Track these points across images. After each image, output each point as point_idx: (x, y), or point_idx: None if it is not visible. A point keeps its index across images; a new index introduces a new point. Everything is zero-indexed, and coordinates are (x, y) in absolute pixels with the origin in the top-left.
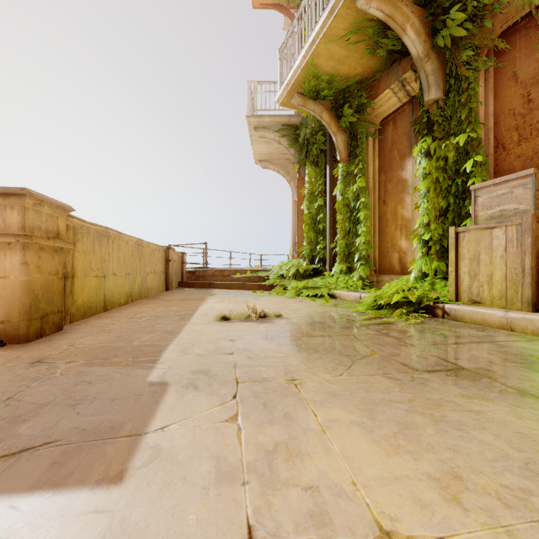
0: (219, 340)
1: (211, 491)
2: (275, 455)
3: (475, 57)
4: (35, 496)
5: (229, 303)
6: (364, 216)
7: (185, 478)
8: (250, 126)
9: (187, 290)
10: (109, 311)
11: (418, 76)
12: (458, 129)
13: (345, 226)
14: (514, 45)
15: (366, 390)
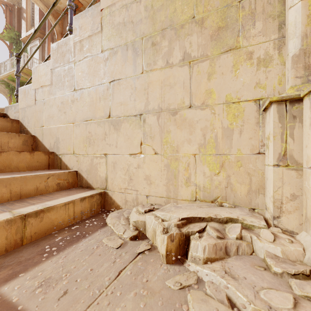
0: None
1: None
2: None
3: None
4: None
5: None
6: None
7: None
8: None
9: None
10: None
11: None
12: None
13: None
14: None
15: None
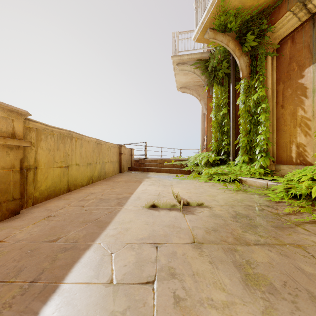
0: (142, 243)
1: None
2: None
3: None
4: None
5: (158, 186)
6: (264, 118)
7: None
8: (174, 63)
9: (132, 173)
10: (71, 191)
11: None
12: None
13: (246, 127)
14: None
15: None
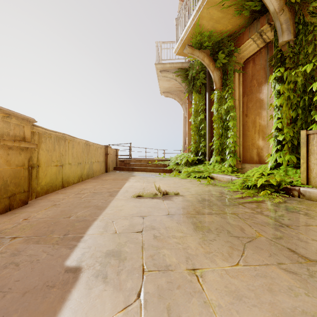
0: (133, 216)
1: None
2: None
3: None
4: None
5: (143, 182)
6: (232, 124)
7: None
8: (157, 70)
9: (118, 173)
10: (65, 188)
11: (273, 27)
12: (305, 60)
13: (219, 132)
14: None
15: (270, 290)
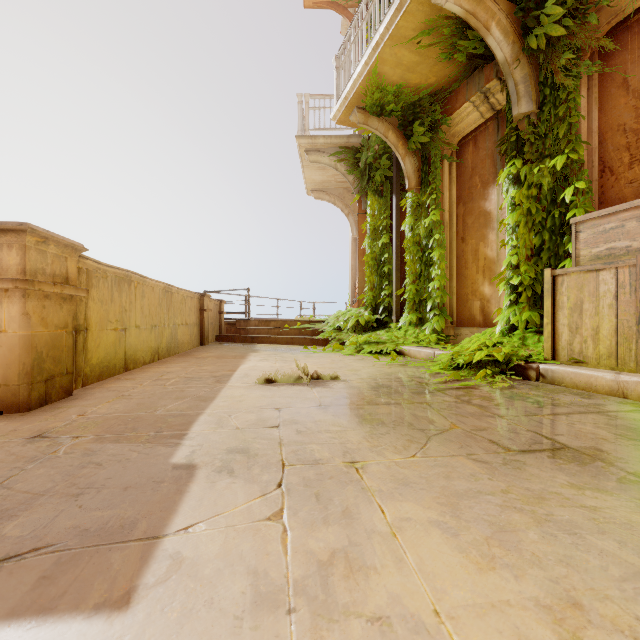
0: (262, 409)
1: (246, 622)
2: (331, 568)
3: (576, 61)
4: (13, 627)
5: (275, 362)
6: (438, 256)
7: (212, 603)
8: (301, 149)
9: (225, 346)
10: (130, 371)
11: (505, 85)
12: (555, 149)
13: (415, 269)
14: (624, 46)
15: (447, 477)
